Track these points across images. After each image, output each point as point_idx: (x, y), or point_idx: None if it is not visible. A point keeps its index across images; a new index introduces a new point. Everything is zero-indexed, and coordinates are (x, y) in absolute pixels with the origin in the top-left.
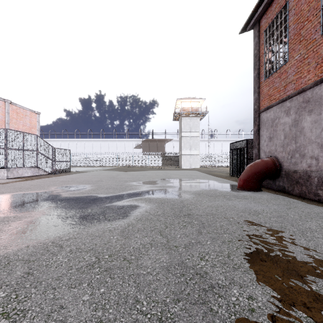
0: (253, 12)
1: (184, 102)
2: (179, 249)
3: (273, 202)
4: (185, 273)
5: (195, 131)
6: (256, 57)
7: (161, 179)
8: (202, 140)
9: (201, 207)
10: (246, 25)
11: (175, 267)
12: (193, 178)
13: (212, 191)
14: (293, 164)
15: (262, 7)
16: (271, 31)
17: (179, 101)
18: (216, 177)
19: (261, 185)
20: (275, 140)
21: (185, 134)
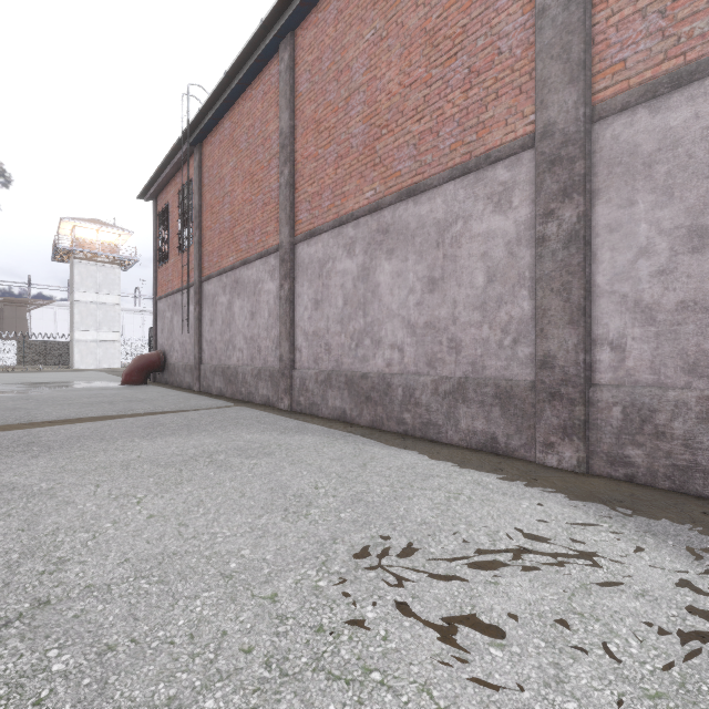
0: (145, 190)
1: (82, 227)
2: (7, 406)
3: (134, 389)
4: (8, 408)
5: (109, 293)
6: (154, 237)
7: (6, 384)
8: (135, 310)
9: (48, 396)
10: (142, 195)
11: (2, 408)
12: (74, 380)
13: (81, 388)
14: (171, 357)
15: (153, 190)
16: (162, 219)
17: (68, 224)
18: (119, 378)
19: (145, 379)
20: (165, 333)
21: (86, 297)
